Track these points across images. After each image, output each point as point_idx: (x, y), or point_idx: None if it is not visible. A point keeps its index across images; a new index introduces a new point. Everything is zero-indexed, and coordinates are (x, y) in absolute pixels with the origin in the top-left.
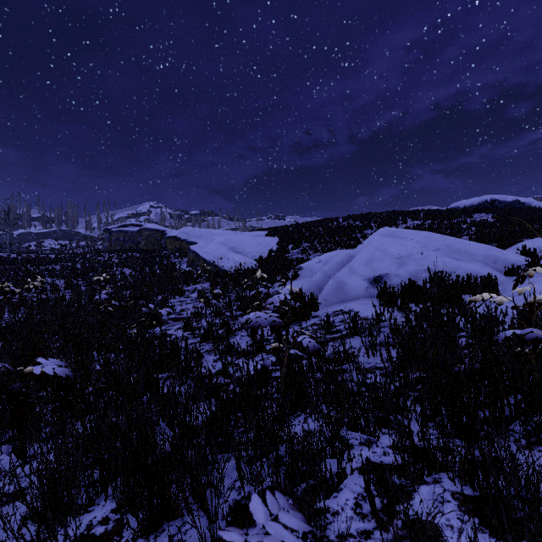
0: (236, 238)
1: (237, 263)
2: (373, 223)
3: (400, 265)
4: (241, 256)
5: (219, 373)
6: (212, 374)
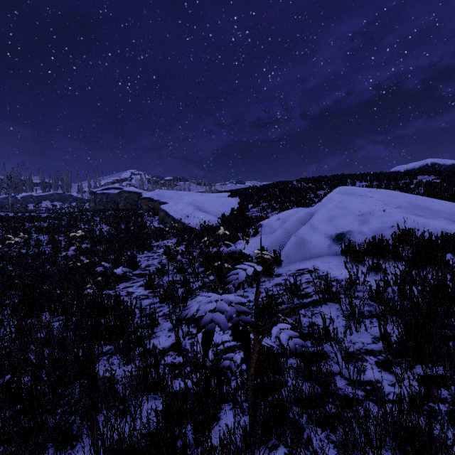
0: (202, 198)
1: (202, 221)
2: (324, 184)
3: (363, 222)
4: (206, 214)
5: (173, 348)
6: (164, 349)
